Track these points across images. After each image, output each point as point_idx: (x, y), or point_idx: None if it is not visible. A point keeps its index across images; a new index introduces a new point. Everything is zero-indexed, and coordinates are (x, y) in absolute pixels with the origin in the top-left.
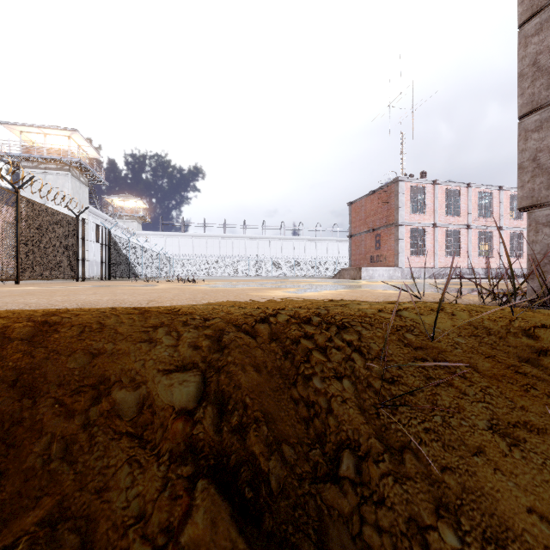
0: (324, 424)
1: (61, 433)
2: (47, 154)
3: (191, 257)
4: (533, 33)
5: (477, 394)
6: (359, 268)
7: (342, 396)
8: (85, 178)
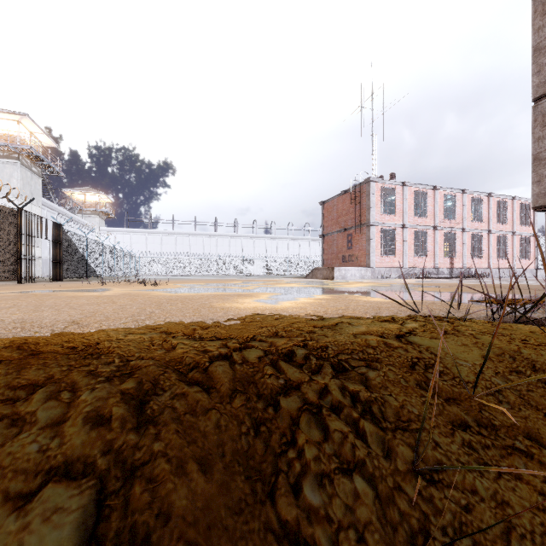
0: None
1: None
2: None
3: (159, 255)
4: None
5: None
6: (332, 268)
7: (356, 526)
8: (38, 168)
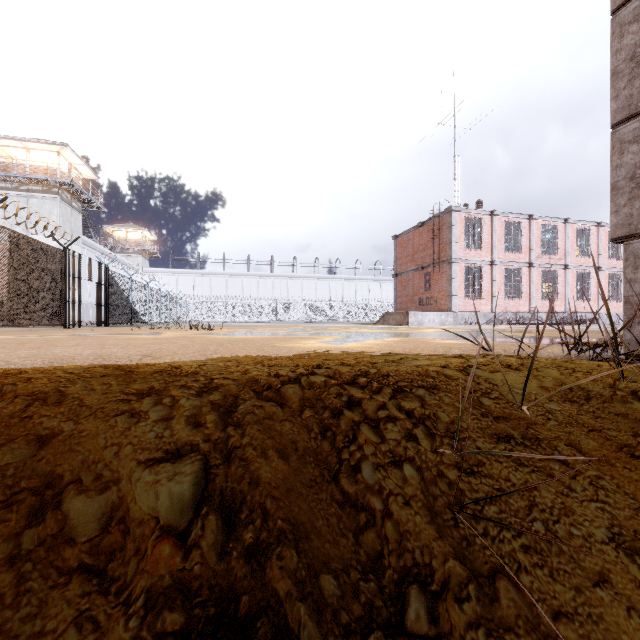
0: (380, 541)
1: None
2: (30, 173)
3: (208, 299)
4: (631, 20)
5: (587, 488)
6: (406, 312)
7: (404, 496)
8: (78, 203)
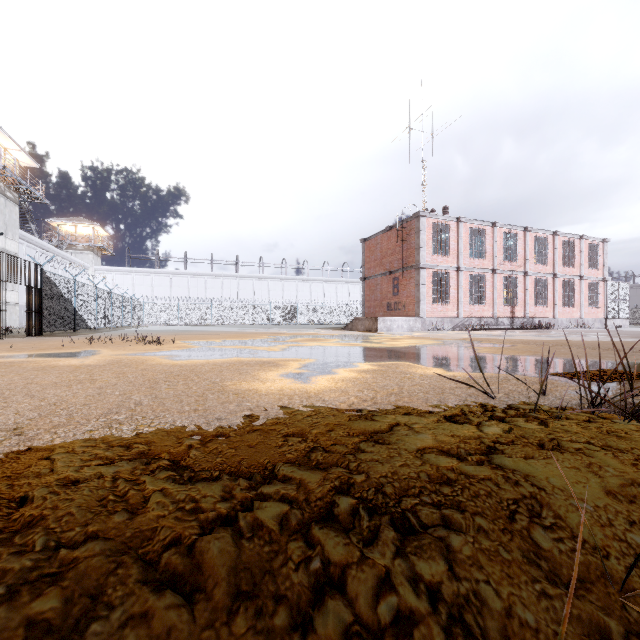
0: None
1: None
2: None
3: (168, 300)
4: None
5: None
6: (375, 318)
7: None
8: (14, 193)
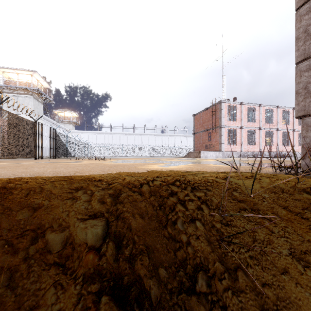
0: (185, 254)
1: (7, 266)
2: (19, 85)
3: (103, 145)
4: (305, 13)
5: (280, 232)
6: (199, 151)
7: (196, 234)
8: (41, 99)
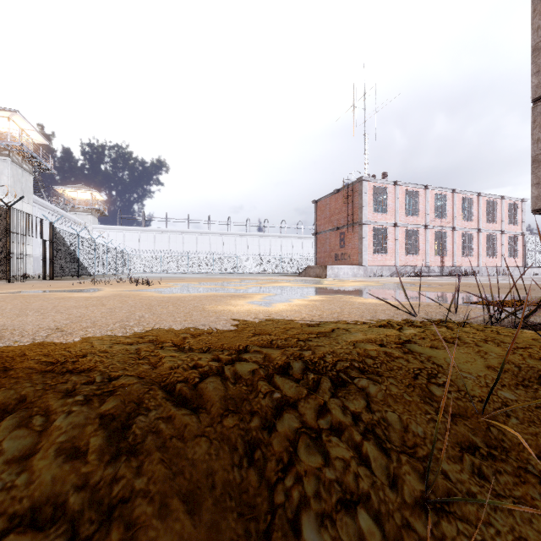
0: None
1: None
2: None
3: (152, 253)
4: None
5: None
6: (325, 266)
7: None
8: (29, 165)
